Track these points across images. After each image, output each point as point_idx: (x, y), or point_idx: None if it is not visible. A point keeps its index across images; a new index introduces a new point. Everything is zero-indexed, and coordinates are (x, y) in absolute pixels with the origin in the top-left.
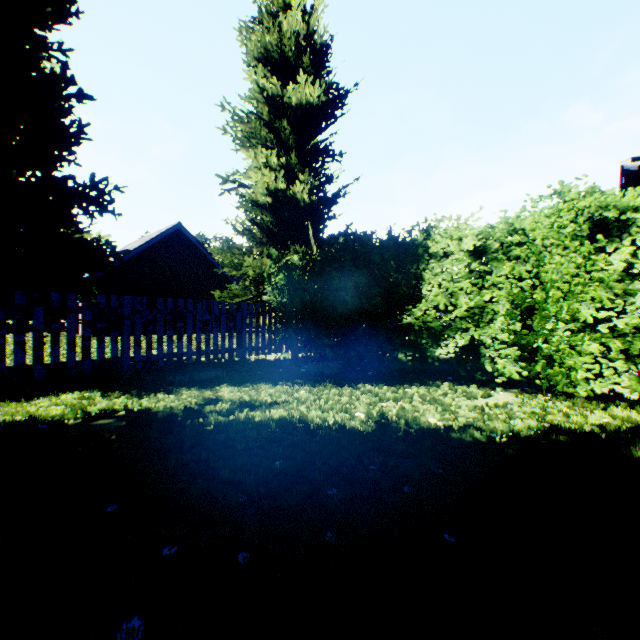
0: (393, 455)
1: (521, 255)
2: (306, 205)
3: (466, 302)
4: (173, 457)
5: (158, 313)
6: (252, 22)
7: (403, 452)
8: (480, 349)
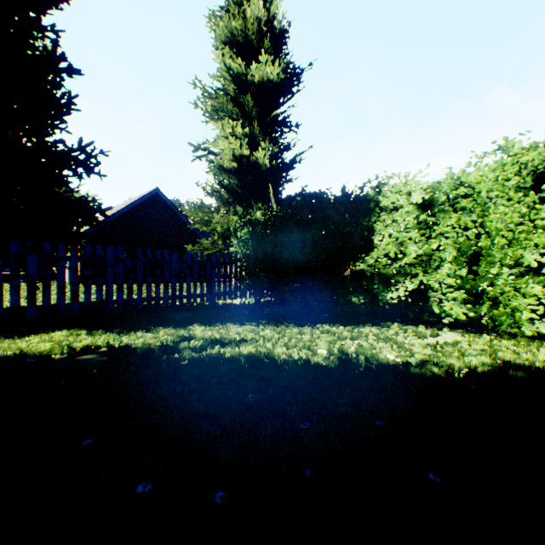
0: (358, 389)
1: (468, 206)
2: (267, 169)
3: (414, 250)
4: (149, 390)
5: (138, 262)
6: (220, 11)
7: (368, 386)
8: (428, 293)
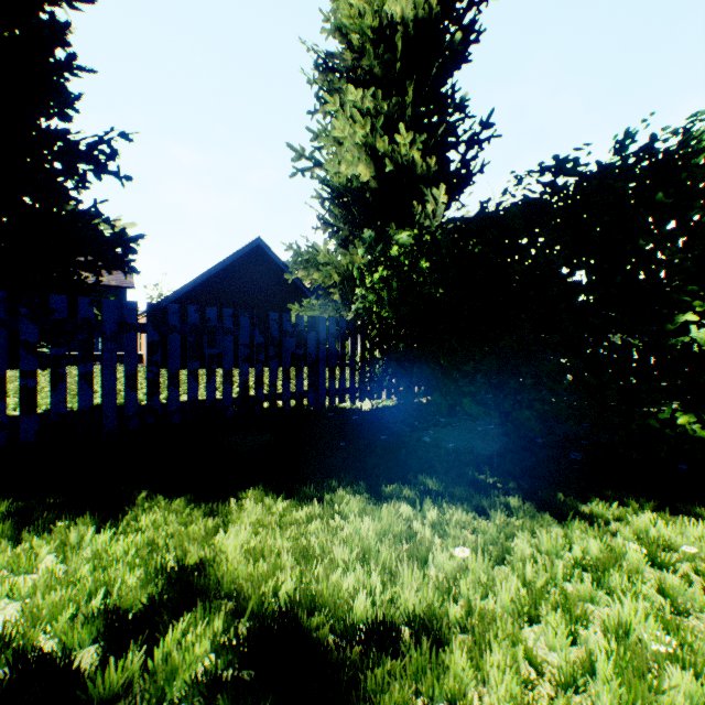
0: None
1: None
2: (417, 172)
3: None
4: None
5: (169, 331)
6: None
7: None
8: None
